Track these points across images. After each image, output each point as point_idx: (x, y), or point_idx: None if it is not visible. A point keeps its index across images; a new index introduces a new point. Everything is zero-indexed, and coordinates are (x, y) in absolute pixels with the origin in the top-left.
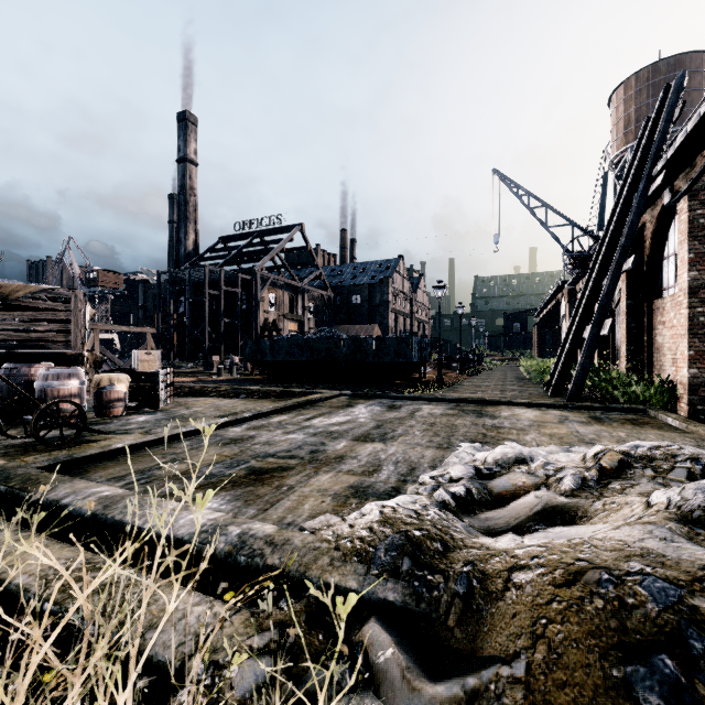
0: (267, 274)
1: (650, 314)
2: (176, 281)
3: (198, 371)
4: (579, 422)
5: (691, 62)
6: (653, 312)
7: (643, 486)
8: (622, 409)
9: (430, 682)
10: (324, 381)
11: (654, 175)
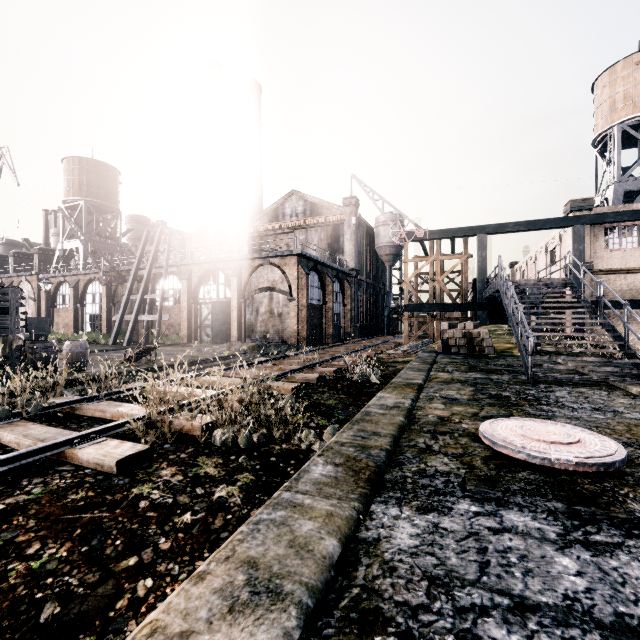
0: None
1: (152, 310)
2: None
3: None
4: (182, 347)
5: (114, 172)
6: (153, 309)
7: (240, 344)
8: (175, 344)
9: (253, 353)
10: None
11: (170, 265)
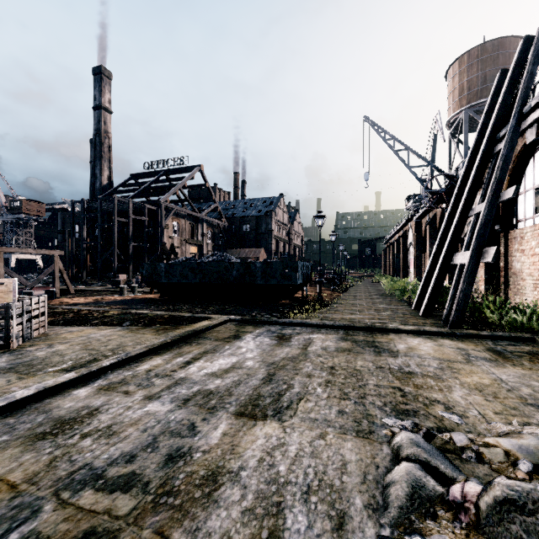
0: (170, 206)
1: (506, 243)
2: (91, 210)
3: (104, 289)
4: (487, 360)
5: (510, 44)
6: (509, 241)
7: None
8: (511, 337)
9: None
10: (215, 302)
11: (526, 112)
